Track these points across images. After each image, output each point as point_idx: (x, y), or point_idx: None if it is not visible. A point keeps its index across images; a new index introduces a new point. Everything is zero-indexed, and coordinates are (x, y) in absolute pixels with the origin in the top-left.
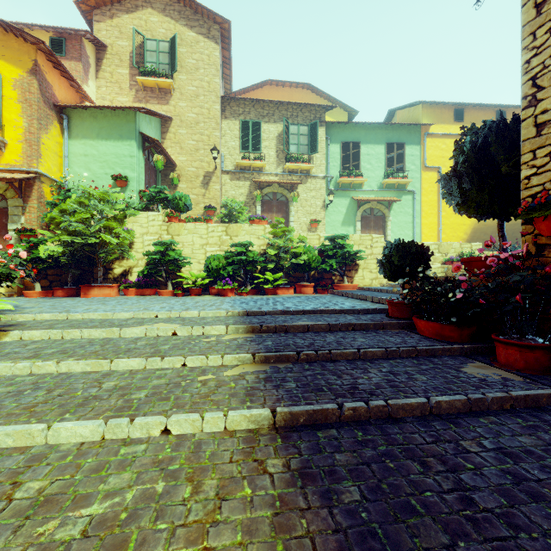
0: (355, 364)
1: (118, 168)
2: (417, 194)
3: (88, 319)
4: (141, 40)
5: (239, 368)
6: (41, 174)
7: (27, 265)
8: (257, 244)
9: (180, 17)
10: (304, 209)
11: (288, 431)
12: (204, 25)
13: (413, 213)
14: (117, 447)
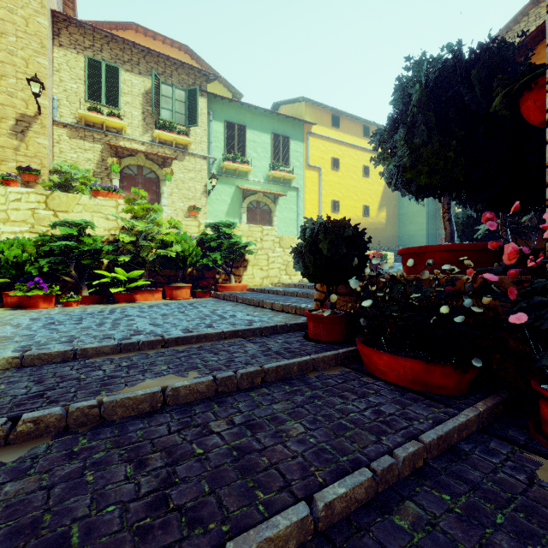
0: None
1: None
2: (301, 191)
3: None
4: None
5: None
6: None
7: None
8: (105, 227)
9: None
10: (180, 192)
11: None
12: None
13: (298, 210)
14: None
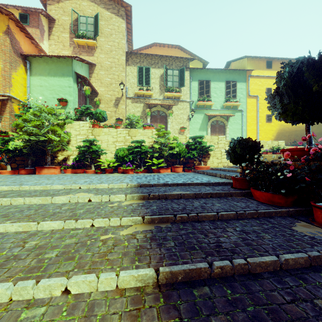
0: (215, 224)
1: (61, 94)
2: (244, 112)
3: (33, 190)
4: (76, 16)
5: (132, 227)
6: (12, 97)
7: (2, 154)
8: (148, 142)
9: (100, 3)
10: (176, 121)
11: (169, 289)
12: (115, 8)
13: (242, 123)
14: (20, 310)
